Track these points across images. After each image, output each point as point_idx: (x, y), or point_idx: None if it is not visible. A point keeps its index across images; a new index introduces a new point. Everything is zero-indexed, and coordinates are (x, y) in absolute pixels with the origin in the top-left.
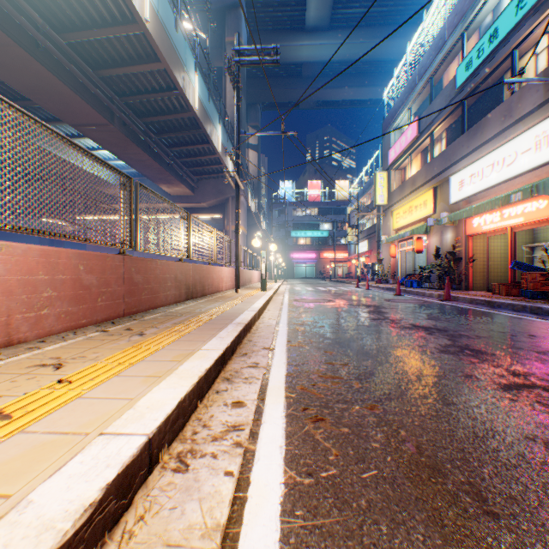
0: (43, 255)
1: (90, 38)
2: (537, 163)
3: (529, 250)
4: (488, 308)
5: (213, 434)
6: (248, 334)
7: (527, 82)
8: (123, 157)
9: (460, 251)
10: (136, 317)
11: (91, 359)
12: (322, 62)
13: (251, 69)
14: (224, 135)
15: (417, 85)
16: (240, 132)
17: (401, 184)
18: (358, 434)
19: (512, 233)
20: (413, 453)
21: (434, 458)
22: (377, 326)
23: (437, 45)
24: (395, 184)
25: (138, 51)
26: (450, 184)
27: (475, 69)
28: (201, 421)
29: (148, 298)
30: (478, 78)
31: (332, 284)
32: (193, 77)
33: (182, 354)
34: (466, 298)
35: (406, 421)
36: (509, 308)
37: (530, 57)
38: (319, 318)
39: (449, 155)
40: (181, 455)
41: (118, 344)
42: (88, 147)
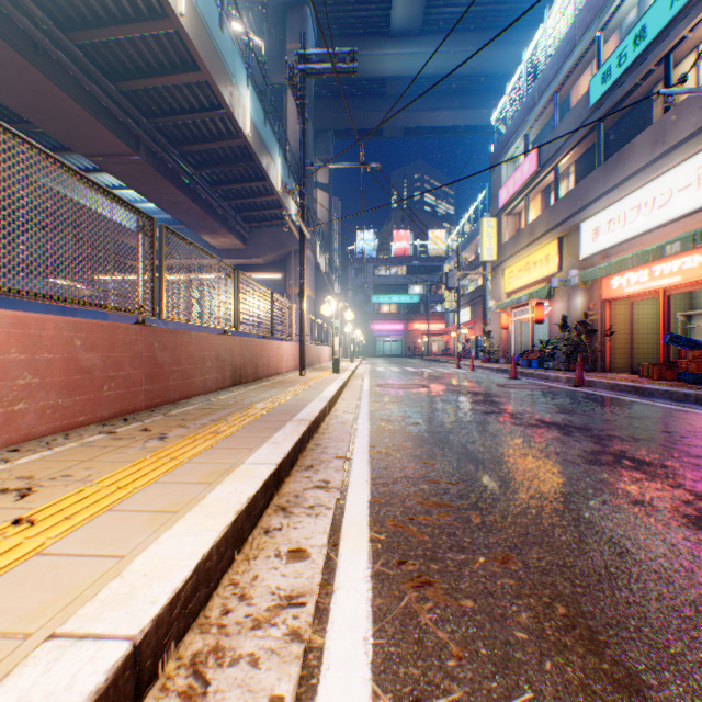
0: (17, 324)
1: (106, 38)
2: (700, 203)
3: (685, 319)
4: (637, 396)
5: (254, 614)
6: (315, 436)
7: (691, 94)
8: (153, 198)
9: (594, 321)
10: (160, 411)
11: (78, 480)
12: (413, 76)
13: (321, 86)
14: (285, 171)
15: (536, 104)
16: (305, 163)
17: (515, 234)
18: (489, 613)
19: (665, 297)
20: (586, 653)
21: (624, 664)
22: (491, 423)
23: (563, 52)
24: (507, 233)
25: (171, 56)
26: (581, 233)
27: (615, 80)
28: (237, 588)
29: (179, 385)
30: (618, 93)
31: (425, 363)
32: (244, 93)
33: (215, 471)
34: (605, 382)
35: (562, 586)
36: (666, 397)
37: (697, 57)
38: (412, 411)
39: (580, 195)
40: (197, 659)
41: (125, 454)
42: (108, 185)
